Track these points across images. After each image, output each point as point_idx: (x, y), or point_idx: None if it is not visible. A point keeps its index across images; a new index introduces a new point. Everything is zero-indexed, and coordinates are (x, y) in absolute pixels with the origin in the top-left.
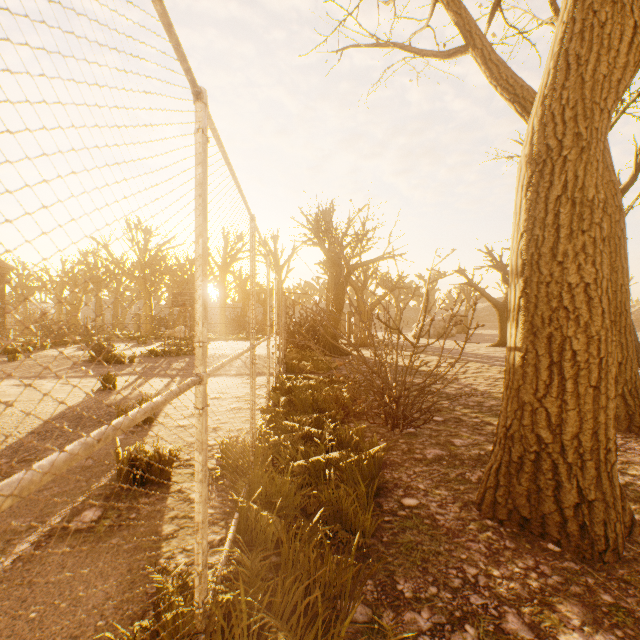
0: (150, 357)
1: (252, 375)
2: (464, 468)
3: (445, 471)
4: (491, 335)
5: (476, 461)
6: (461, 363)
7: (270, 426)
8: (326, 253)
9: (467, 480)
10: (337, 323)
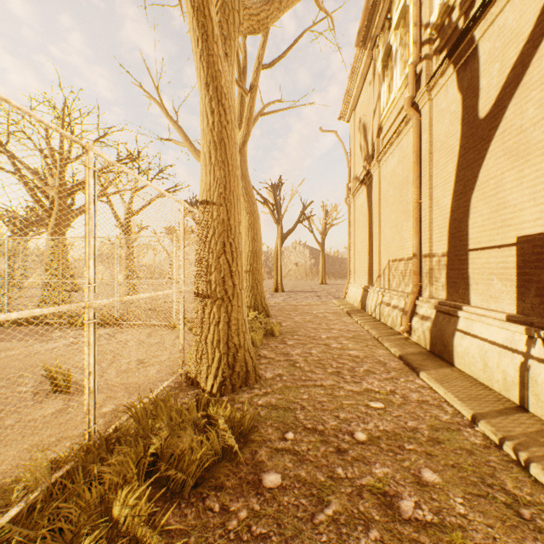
0: None
1: None
2: None
3: None
4: None
5: None
6: None
7: None
8: None
9: None
10: None
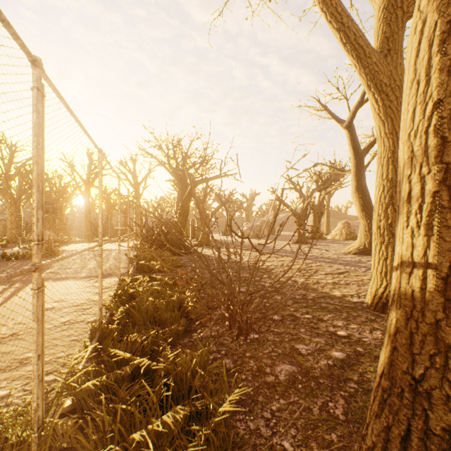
0: (1, 261)
1: (34, 313)
2: (323, 393)
3: (305, 403)
4: (289, 235)
5: (330, 378)
6: (277, 258)
7: (80, 373)
8: (174, 171)
9: (334, 418)
10: (183, 228)
